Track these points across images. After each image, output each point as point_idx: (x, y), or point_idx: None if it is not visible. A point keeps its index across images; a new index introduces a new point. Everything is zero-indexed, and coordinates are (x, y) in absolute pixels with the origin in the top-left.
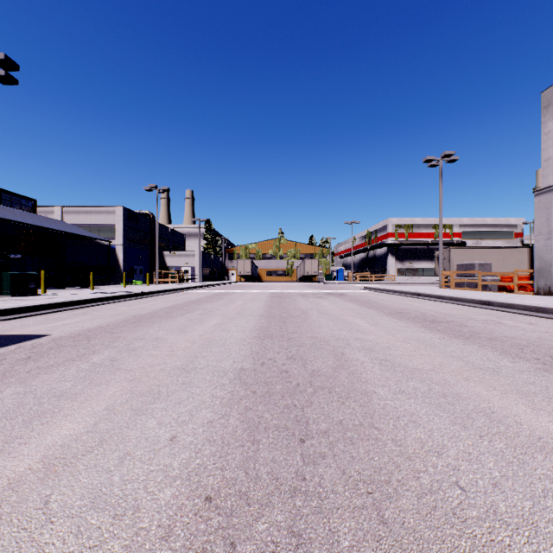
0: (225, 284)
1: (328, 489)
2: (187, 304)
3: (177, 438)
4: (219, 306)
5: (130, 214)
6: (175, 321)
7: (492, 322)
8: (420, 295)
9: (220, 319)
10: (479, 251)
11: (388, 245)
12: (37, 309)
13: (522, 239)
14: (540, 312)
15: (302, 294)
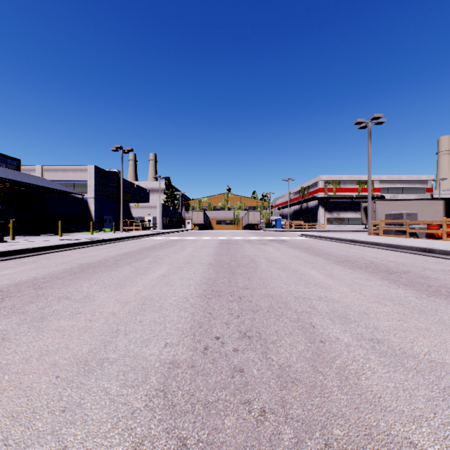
0: (182, 231)
1: None
2: (140, 251)
3: None
4: (170, 253)
5: (100, 172)
6: (119, 272)
7: None
8: (355, 242)
9: (167, 268)
10: (401, 203)
11: (319, 199)
12: None
13: (432, 194)
14: None
15: (248, 240)
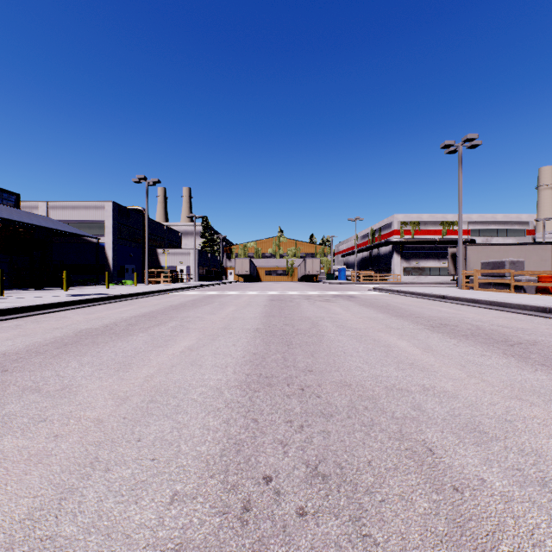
0: (222, 284)
1: None
2: (165, 311)
3: None
4: (204, 313)
5: (120, 210)
6: (128, 343)
7: None
8: (446, 298)
9: (197, 337)
10: (499, 249)
11: (393, 243)
12: None
13: (534, 237)
14: None
15: (306, 296)
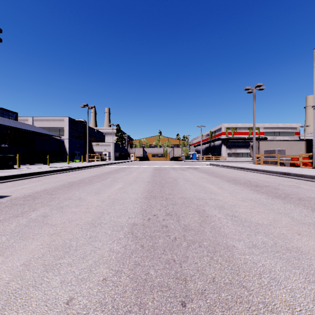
0: (128, 162)
1: None
2: (103, 174)
3: (73, 301)
4: (122, 175)
5: (72, 121)
6: (94, 186)
7: (294, 187)
8: (243, 169)
9: (123, 184)
10: (276, 143)
11: (222, 139)
12: (9, 178)
13: (299, 136)
14: None
15: (173, 168)
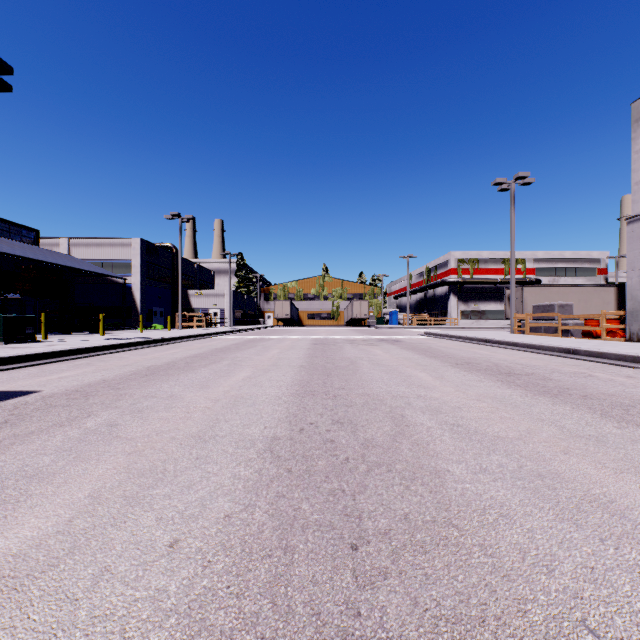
0: (260, 329)
1: (395, 633)
2: (213, 353)
3: (180, 543)
4: (251, 355)
5: (148, 247)
6: (197, 374)
7: (581, 375)
8: (490, 342)
9: (252, 371)
10: (558, 290)
11: (450, 284)
12: (31, 359)
13: (606, 277)
14: (638, 362)
15: (350, 340)
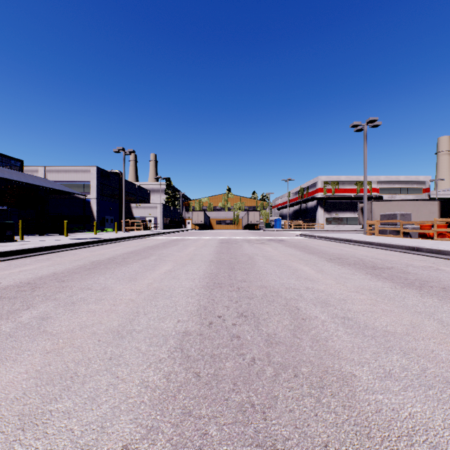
0: (182, 231)
1: None
2: (145, 250)
3: None
4: (173, 251)
5: (102, 173)
6: (129, 268)
7: (431, 269)
8: (350, 241)
9: (172, 265)
10: (397, 204)
11: (318, 199)
12: (4, 255)
13: (429, 194)
14: None
15: (247, 240)
